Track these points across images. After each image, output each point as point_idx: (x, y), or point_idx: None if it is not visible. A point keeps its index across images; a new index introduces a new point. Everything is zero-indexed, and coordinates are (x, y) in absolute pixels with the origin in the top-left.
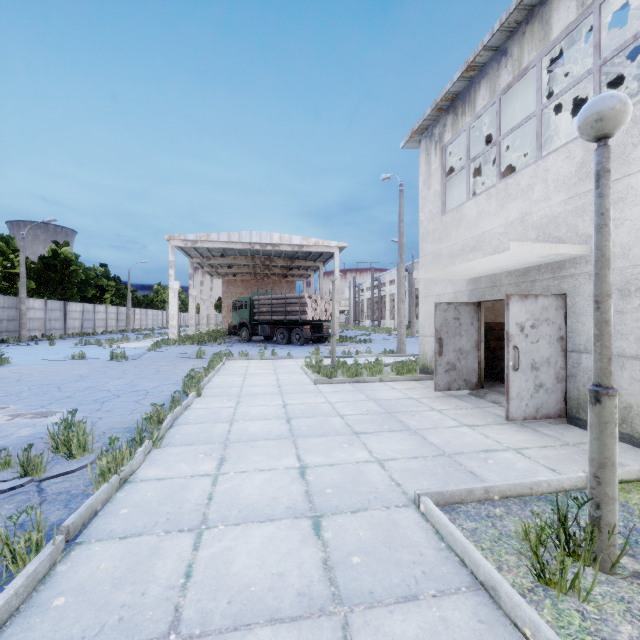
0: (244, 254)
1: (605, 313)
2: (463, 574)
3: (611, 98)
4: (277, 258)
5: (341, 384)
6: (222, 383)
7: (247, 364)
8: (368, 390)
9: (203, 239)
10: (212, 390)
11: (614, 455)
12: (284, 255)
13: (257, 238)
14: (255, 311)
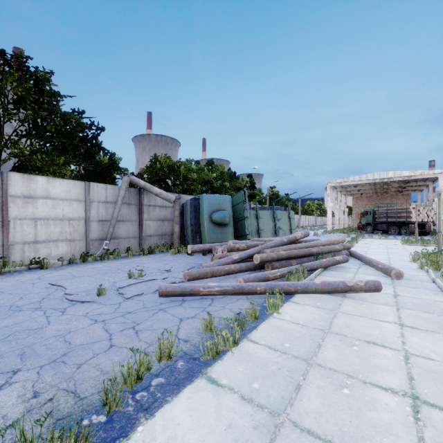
0: (368, 183)
1: (438, 220)
2: (410, 256)
3: (437, 189)
4: (392, 183)
5: (415, 246)
6: (363, 242)
7: (372, 240)
8: (426, 247)
9: (345, 181)
10: (360, 243)
11: (439, 241)
12: (398, 180)
13: (377, 176)
14: (376, 216)
